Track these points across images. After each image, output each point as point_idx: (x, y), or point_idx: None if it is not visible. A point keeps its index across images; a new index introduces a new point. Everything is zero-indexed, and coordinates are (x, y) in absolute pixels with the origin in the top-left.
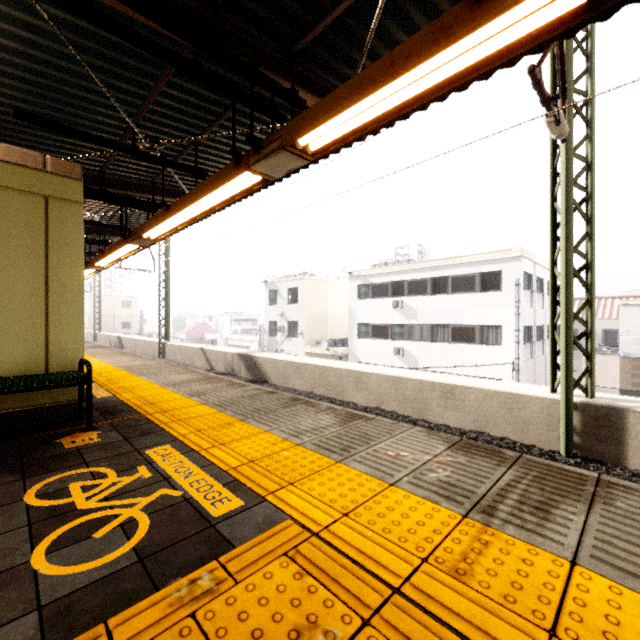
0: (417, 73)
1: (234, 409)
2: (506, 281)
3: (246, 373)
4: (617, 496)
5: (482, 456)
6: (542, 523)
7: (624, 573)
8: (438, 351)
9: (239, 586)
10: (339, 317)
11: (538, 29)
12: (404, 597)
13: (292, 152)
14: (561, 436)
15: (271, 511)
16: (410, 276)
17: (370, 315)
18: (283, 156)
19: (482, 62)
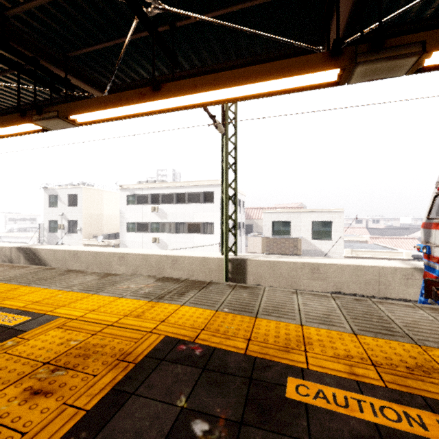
0: (133, 106)
1: (18, 281)
2: (216, 197)
3: (26, 262)
4: (212, 286)
5: (169, 282)
6: (179, 298)
7: (196, 304)
8: (180, 239)
9: (31, 340)
10: (113, 217)
11: (180, 106)
12: (113, 326)
13: (65, 121)
14: (224, 275)
15: (49, 317)
16: (163, 191)
17: (136, 216)
18: (59, 121)
19: (162, 110)
